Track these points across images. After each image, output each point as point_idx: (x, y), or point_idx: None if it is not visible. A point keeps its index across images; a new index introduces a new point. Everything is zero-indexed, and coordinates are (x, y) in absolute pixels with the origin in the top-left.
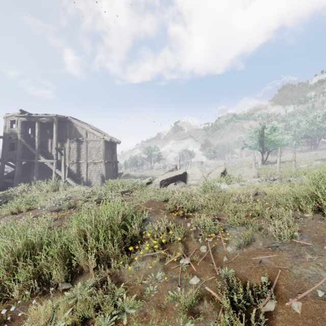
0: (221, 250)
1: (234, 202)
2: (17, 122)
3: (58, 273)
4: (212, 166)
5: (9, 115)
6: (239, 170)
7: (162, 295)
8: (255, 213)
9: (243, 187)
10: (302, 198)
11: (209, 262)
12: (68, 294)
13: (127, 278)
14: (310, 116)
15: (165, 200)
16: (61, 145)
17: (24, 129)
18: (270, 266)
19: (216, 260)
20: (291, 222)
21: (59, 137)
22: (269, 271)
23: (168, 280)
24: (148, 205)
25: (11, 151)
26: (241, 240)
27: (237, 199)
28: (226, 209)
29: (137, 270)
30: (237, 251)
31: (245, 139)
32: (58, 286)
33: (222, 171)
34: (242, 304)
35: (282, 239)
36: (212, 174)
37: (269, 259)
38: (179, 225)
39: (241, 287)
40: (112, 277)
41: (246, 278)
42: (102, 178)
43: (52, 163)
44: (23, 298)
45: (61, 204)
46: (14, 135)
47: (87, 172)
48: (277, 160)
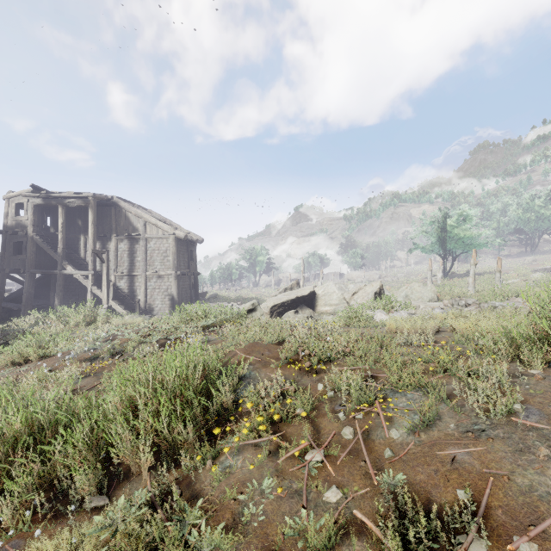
0: (381, 436)
1: (399, 346)
2: (27, 206)
3: (84, 478)
4: (358, 281)
5: (13, 195)
6: (406, 288)
7: (273, 524)
8: (440, 366)
9: (414, 319)
10: (523, 340)
11: (358, 459)
12: (100, 519)
13: (208, 489)
14: (525, 196)
15: (278, 342)
16: (102, 246)
17: (38, 218)
18: (472, 469)
19: (372, 455)
20: (506, 384)
21: (99, 232)
22: (470, 479)
23: (284, 493)
24: (250, 351)
25: (16, 255)
26: (416, 417)
27: (405, 340)
28: (388, 359)
29: (228, 472)
30: (409, 439)
31: (414, 235)
32: (85, 501)
33: (377, 291)
34: (425, 547)
35: (492, 416)
36: (359, 296)
37: (470, 455)
38: (303, 387)
39: (420, 509)
40: (183, 486)
41: (428, 491)
42: (172, 302)
43: (86, 276)
44: (18, 526)
45: (98, 348)
46: (22, 228)
47: (146, 292)
48: (471, 271)
